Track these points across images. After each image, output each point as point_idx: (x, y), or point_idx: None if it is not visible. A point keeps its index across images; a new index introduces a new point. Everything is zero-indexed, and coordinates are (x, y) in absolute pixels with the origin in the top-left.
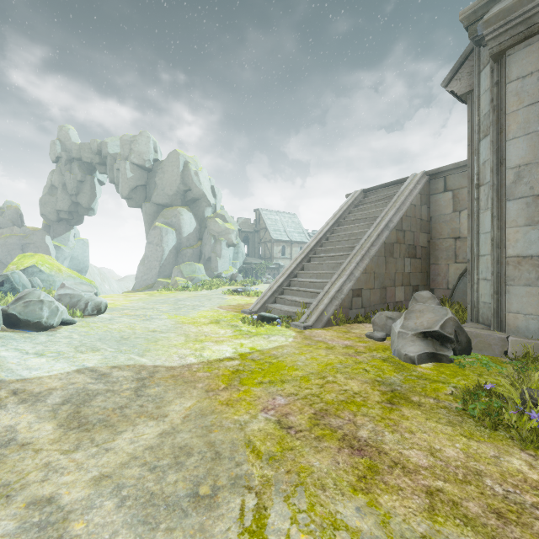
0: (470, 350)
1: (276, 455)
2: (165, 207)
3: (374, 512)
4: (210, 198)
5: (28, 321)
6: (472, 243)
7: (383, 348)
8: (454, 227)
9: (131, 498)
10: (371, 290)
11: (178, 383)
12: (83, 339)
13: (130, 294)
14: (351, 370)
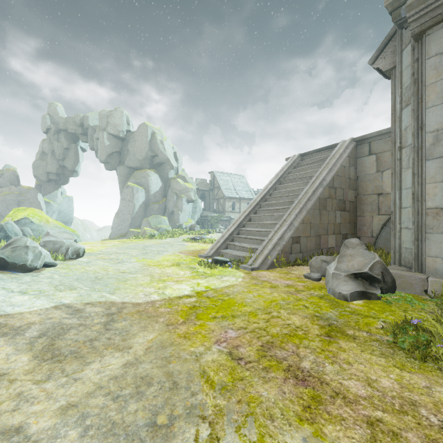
0: (394, 289)
1: (228, 385)
2: (136, 170)
3: (320, 442)
4: (173, 162)
5: (14, 263)
6: (395, 197)
7: (319, 287)
8: (377, 185)
9: (94, 427)
10: (308, 238)
11: (143, 318)
12: (63, 279)
13: (106, 241)
14: (293, 306)
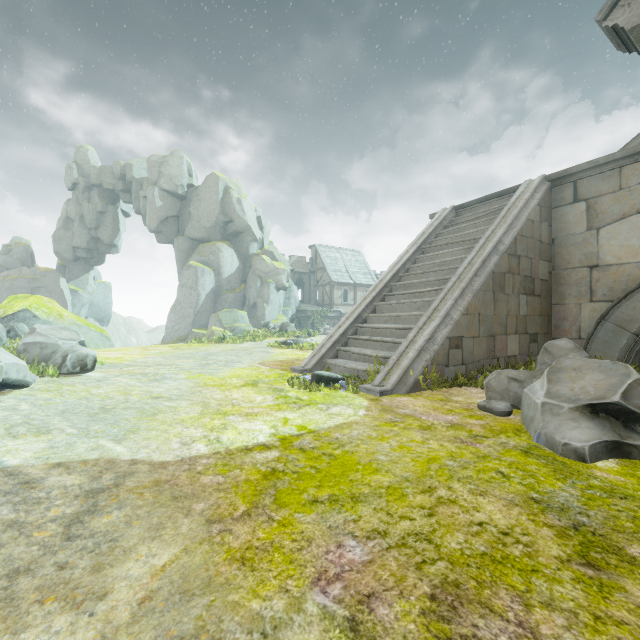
0: None
1: None
2: (201, 242)
3: None
4: (256, 231)
5: None
6: None
7: (513, 428)
8: (589, 252)
9: None
10: (475, 340)
11: (161, 501)
12: (34, 412)
13: (150, 347)
14: (475, 473)
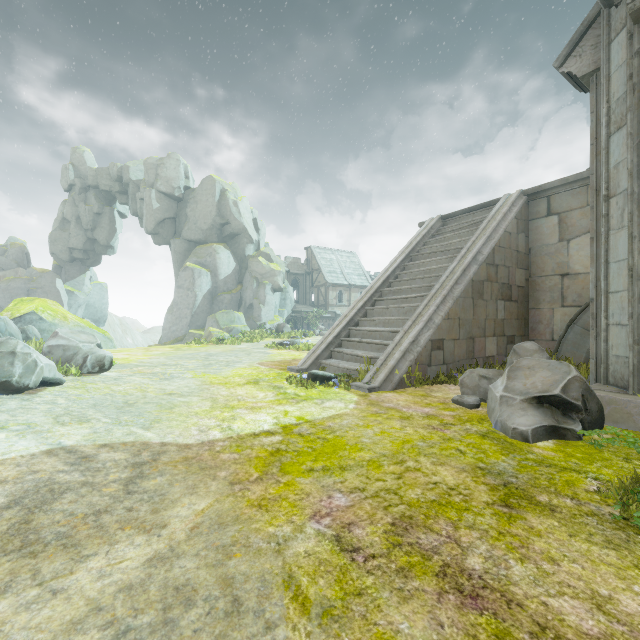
0: (602, 422)
1: (334, 606)
2: (198, 244)
3: None
4: (253, 233)
5: None
6: (598, 277)
7: (478, 418)
8: (560, 261)
9: None
10: (456, 342)
11: (192, 470)
12: (71, 405)
13: (152, 347)
14: (439, 450)
